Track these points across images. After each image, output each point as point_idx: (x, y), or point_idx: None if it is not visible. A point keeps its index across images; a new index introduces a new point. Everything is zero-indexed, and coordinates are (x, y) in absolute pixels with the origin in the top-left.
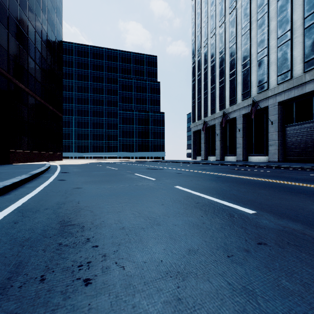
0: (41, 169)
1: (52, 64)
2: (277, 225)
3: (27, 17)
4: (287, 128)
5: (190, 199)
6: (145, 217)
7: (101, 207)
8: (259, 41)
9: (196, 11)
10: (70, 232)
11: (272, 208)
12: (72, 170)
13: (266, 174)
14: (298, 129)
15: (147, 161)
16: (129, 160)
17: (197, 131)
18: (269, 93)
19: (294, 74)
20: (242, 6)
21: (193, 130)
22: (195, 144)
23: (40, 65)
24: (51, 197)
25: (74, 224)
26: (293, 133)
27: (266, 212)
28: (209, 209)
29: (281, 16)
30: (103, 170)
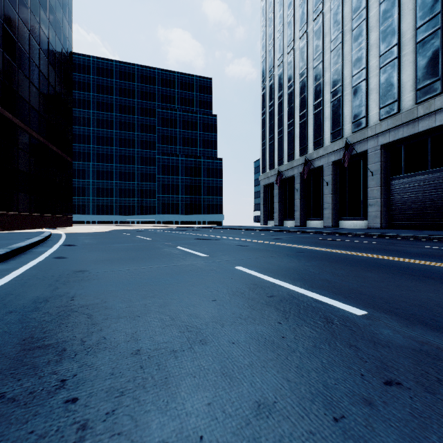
0: (33, 240)
1: (56, 84)
2: (408, 340)
3: (16, 12)
4: (392, 181)
5: (259, 289)
6: (182, 326)
7: (108, 308)
8: (354, 59)
9: (266, 15)
10: (34, 364)
11: (390, 304)
12: (83, 241)
13: (368, 246)
14: (408, 183)
15: (197, 227)
16: (172, 226)
17: (269, 185)
18: (368, 133)
19: (402, 106)
20: (331, 10)
21: (262, 184)
22: (266, 203)
23: (38, 84)
24: (28, 289)
25: (47, 346)
26: (401, 189)
27: (384, 312)
28: (290, 309)
29: (385, 25)
30: (129, 242)
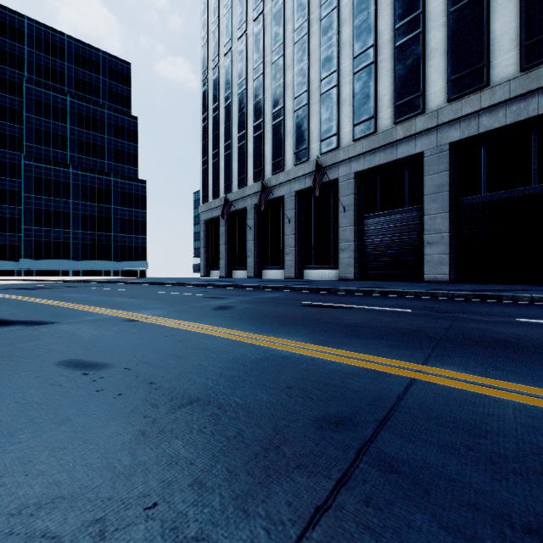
0: None
1: None
2: None
3: None
4: (366, 220)
5: None
6: None
7: None
8: (323, 58)
9: None
10: None
11: None
12: None
13: (438, 328)
14: (384, 223)
15: (84, 281)
16: (34, 280)
17: (213, 220)
18: (341, 156)
19: (379, 125)
20: None
21: (203, 218)
22: (208, 246)
23: None
24: None
25: None
26: (376, 230)
27: None
28: None
29: (359, 20)
30: None
